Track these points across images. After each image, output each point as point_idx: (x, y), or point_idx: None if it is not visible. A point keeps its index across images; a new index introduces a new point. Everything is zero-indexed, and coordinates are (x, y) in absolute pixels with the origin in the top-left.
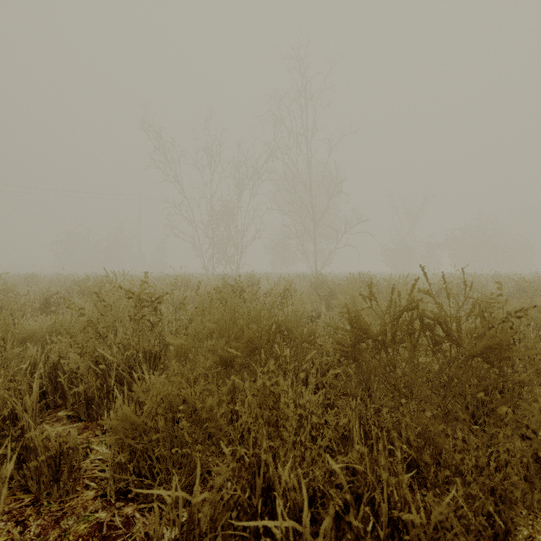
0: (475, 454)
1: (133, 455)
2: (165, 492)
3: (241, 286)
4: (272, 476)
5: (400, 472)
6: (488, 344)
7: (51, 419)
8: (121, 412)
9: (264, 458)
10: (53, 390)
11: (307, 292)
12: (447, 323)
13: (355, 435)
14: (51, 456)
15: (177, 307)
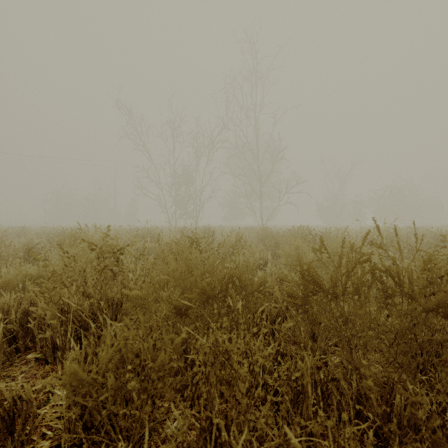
0: (428, 408)
1: (86, 409)
2: None
3: (197, 238)
4: (225, 441)
5: None
6: (445, 299)
7: (20, 362)
8: (69, 370)
9: (216, 421)
10: (24, 334)
11: (255, 242)
12: (400, 277)
13: (310, 394)
14: (4, 408)
15: (138, 257)
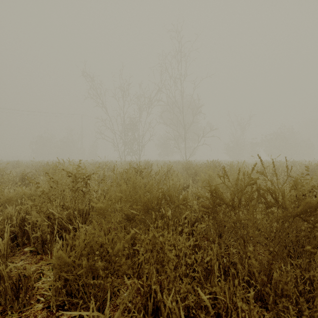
0: (294, 281)
1: (67, 281)
2: (85, 312)
3: (140, 169)
4: (159, 300)
5: (251, 304)
6: (305, 208)
7: (19, 253)
8: (57, 255)
9: (154, 287)
10: (22, 234)
11: (180, 171)
12: (276, 194)
13: (215, 270)
14: (13, 281)
15: (100, 182)
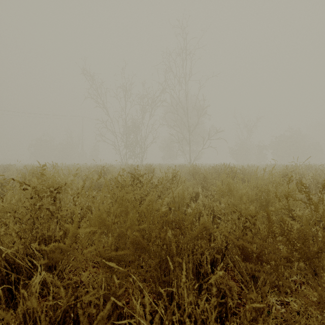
0: None
1: None
2: None
3: (139, 175)
4: None
5: None
6: None
7: None
8: None
9: None
10: None
11: (186, 176)
12: None
13: None
14: None
15: (75, 196)
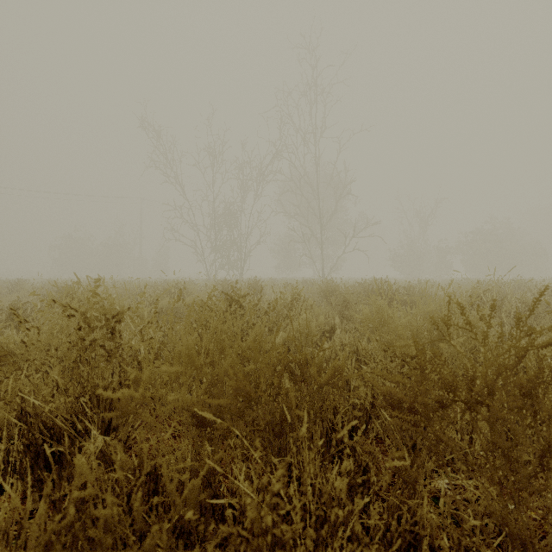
0: None
1: None
2: None
3: (239, 296)
4: None
5: None
6: None
7: None
8: None
9: None
10: None
11: (316, 299)
12: None
13: None
14: None
15: (144, 327)
